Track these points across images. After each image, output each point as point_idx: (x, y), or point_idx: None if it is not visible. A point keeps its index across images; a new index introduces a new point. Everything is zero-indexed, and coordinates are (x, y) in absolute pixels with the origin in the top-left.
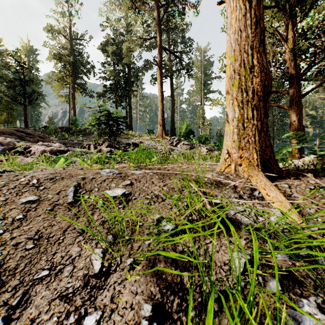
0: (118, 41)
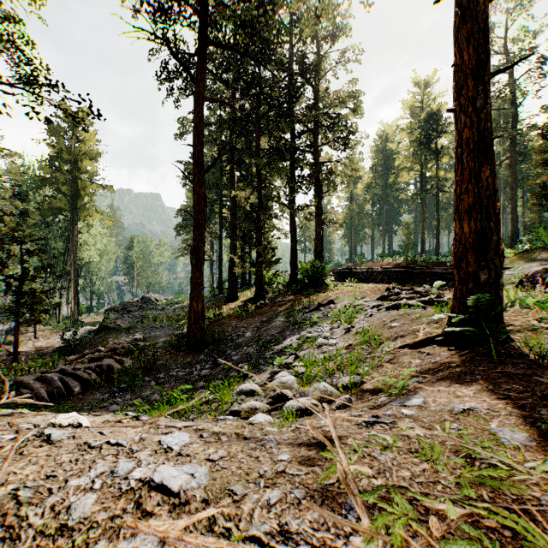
0: None
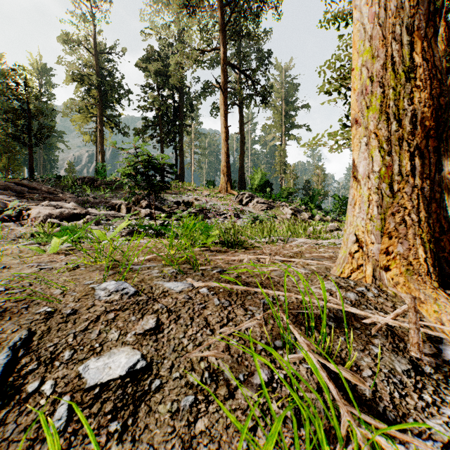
0: (164, 55)
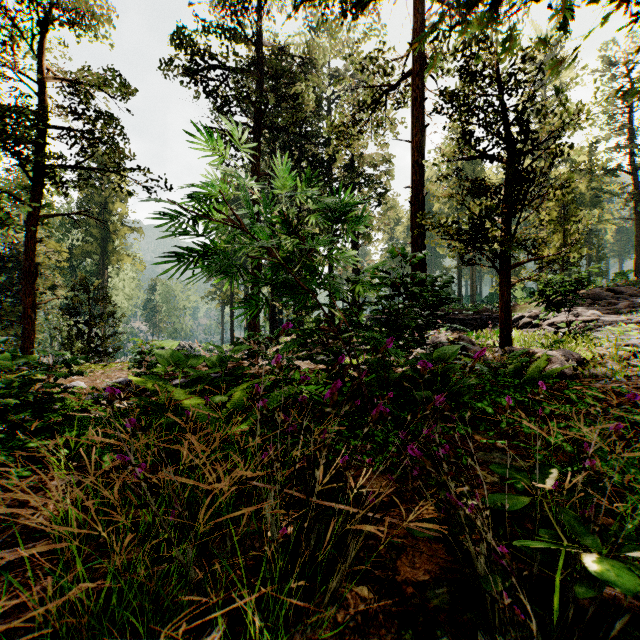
0: None
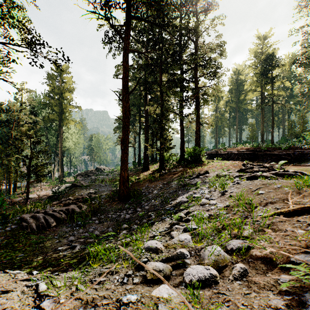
0: None
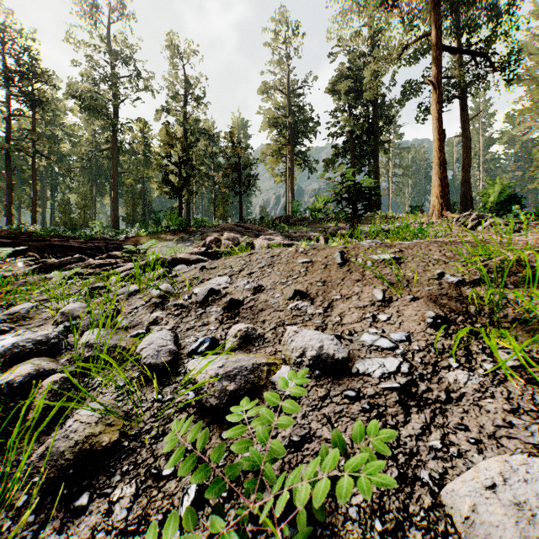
0: (356, 68)
